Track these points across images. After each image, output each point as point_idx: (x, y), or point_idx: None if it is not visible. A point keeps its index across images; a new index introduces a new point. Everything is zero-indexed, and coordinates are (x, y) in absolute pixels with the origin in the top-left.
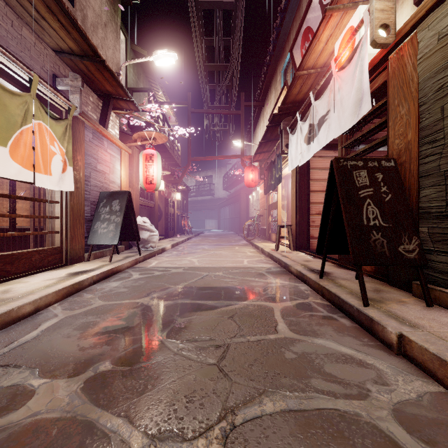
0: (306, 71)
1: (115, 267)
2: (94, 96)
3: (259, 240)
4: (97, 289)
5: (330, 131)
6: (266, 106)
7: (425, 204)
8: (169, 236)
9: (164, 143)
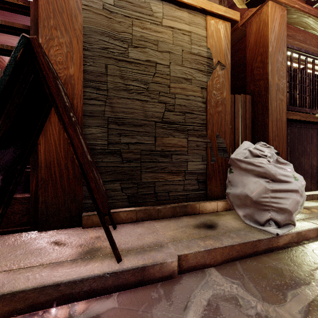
0: None
1: None
2: None
3: None
4: None
5: None
6: None
7: (89, 140)
8: None
9: None
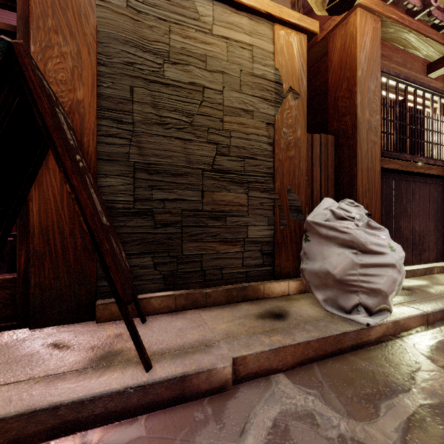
0: None
1: None
2: None
3: None
4: None
5: None
6: None
7: (107, 196)
8: None
9: None
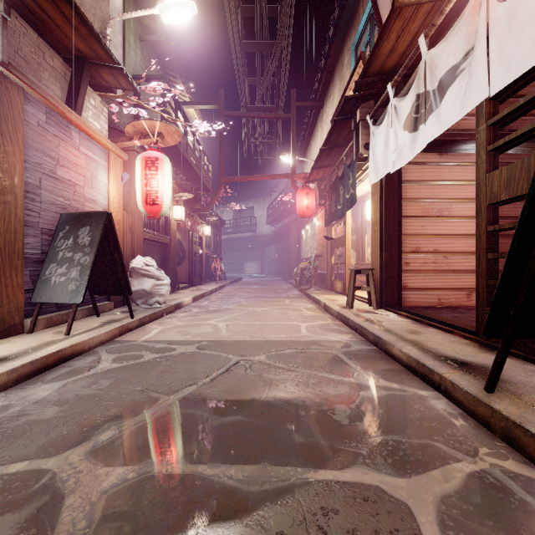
0: None
1: (67, 347)
2: (55, 57)
3: (317, 290)
4: None
5: (475, 88)
6: (326, 107)
7: None
8: (193, 284)
9: (187, 156)
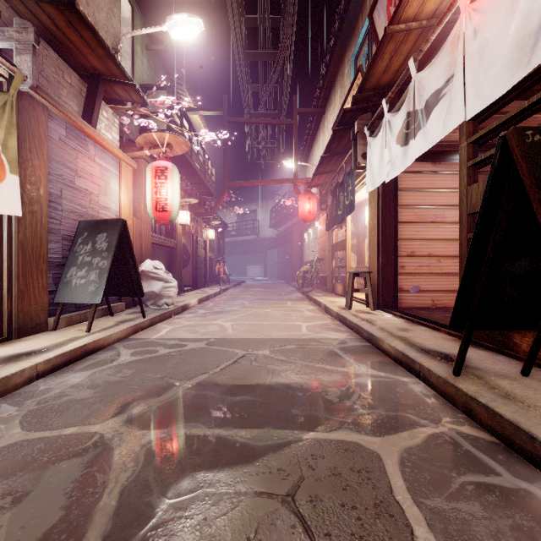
0: (405, 24)
1: (91, 343)
2: (73, 75)
3: (319, 292)
4: (37, 391)
5: (454, 112)
6: (327, 113)
7: None
8: (198, 287)
9: (192, 162)
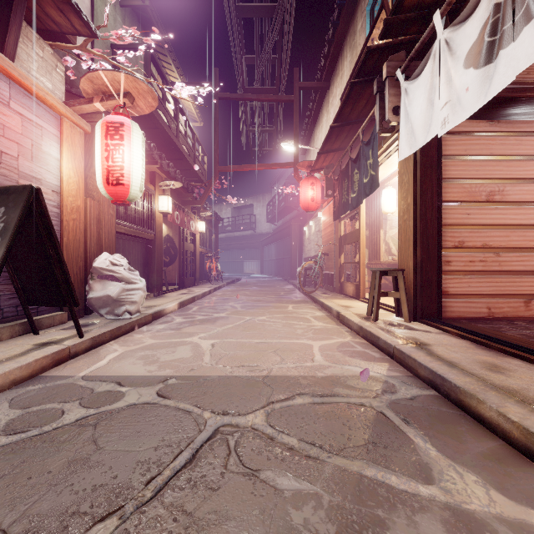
0: None
1: None
2: None
3: (324, 293)
4: None
5: None
6: (333, 87)
7: None
8: (185, 286)
9: (177, 142)
